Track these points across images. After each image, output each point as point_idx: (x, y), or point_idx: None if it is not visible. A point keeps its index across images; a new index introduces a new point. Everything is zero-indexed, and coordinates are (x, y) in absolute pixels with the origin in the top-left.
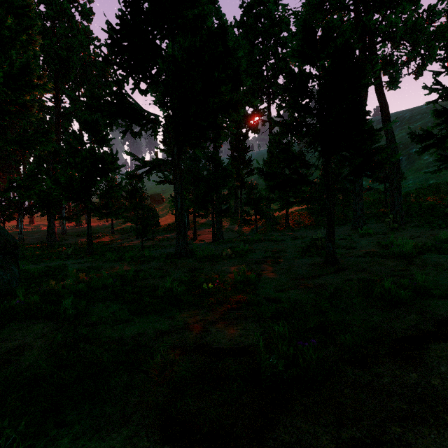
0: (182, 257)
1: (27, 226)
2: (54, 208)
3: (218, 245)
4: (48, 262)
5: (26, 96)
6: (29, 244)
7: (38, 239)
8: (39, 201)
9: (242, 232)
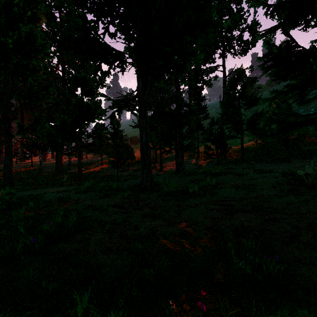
0: (146, 191)
1: (50, 159)
2: (59, 147)
3: (182, 177)
4: (44, 188)
5: (33, 60)
6: (45, 172)
7: (52, 168)
8: (48, 142)
9: (199, 165)
